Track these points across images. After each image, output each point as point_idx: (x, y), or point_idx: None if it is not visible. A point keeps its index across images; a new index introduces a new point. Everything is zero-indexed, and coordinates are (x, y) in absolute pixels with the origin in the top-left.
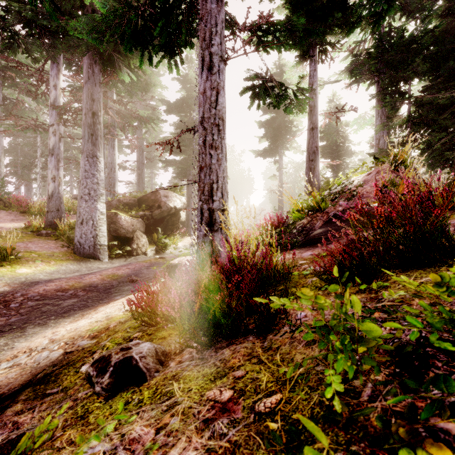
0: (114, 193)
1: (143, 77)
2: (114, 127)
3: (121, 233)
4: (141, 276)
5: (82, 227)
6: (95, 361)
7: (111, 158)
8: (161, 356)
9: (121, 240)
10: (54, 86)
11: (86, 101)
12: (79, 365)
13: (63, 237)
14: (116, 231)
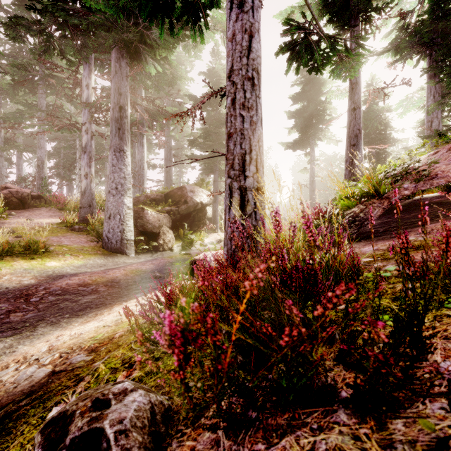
0: (142, 190)
1: (170, 70)
2: (142, 125)
3: (148, 228)
4: (164, 272)
5: (109, 222)
6: (50, 421)
7: (140, 156)
8: (161, 423)
9: (148, 235)
10: (86, 86)
11: (113, 95)
12: (51, 406)
13: (94, 232)
14: (143, 226)
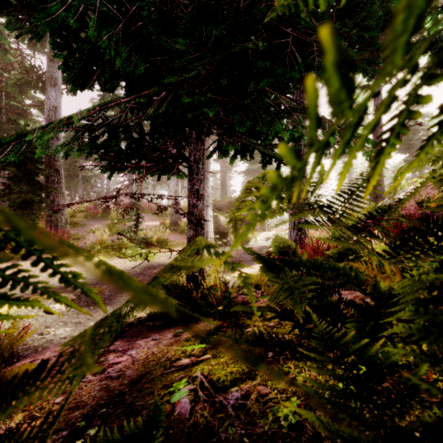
0: None
1: None
2: None
3: (220, 229)
4: (243, 258)
5: None
6: None
7: None
8: None
9: (220, 234)
10: None
11: None
12: None
13: (183, 231)
14: (217, 228)
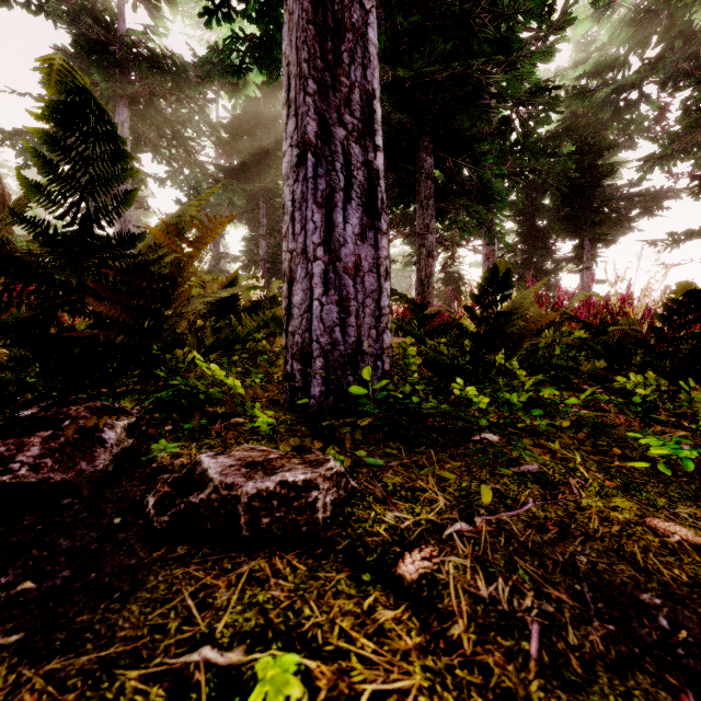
0: None
1: None
2: None
3: None
4: None
5: None
6: None
7: None
8: None
9: None
10: None
11: None
12: None
13: None
14: None
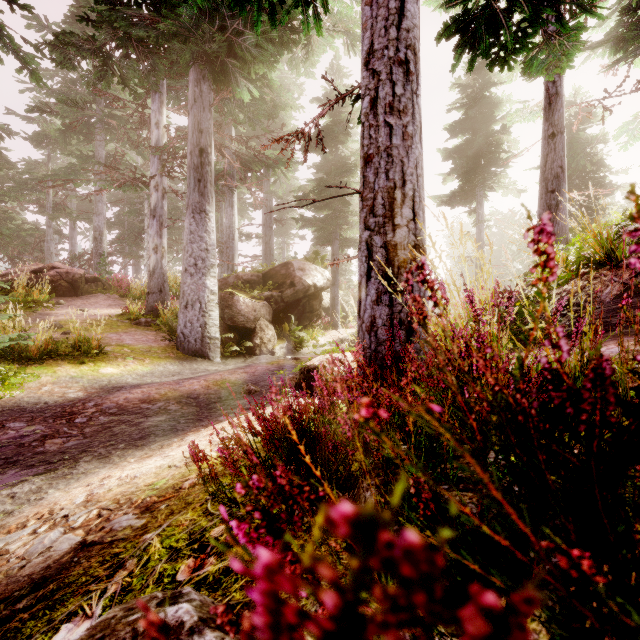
0: (232, 269)
1: (270, 96)
2: (232, 178)
3: (239, 322)
4: (262, 384)
5: (186, 313)
6: None
7: (228, 221)
8: None
9: (240, 332)
10: (156, 124)
11: (191, 133)
12: (60, 620)
13: (166, 327)
14: (233, 319)
